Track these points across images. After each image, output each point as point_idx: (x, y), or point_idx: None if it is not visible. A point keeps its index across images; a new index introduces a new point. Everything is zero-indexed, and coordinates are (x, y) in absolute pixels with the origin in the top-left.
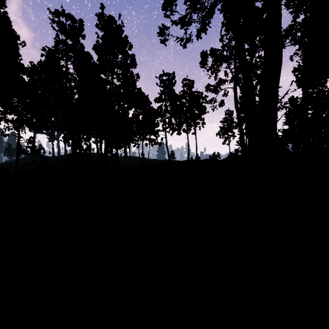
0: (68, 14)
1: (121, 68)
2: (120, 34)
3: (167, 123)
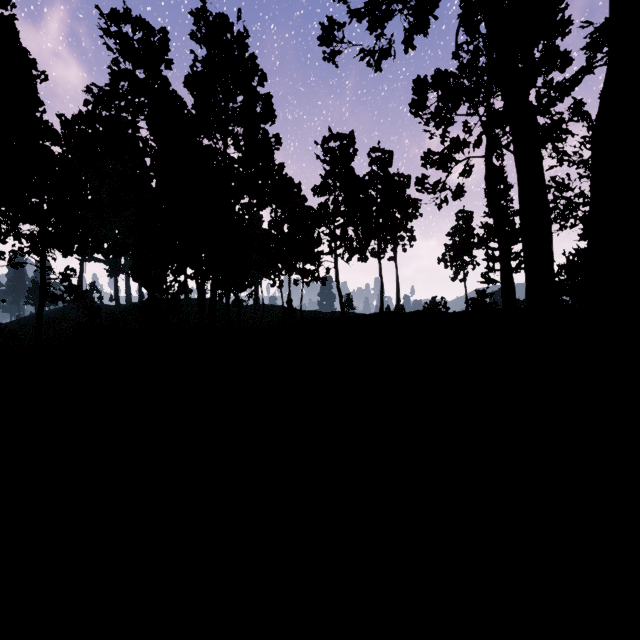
0: (138, 18)
1: (242, 123)
2: (240, 52)
3: (339, 237)
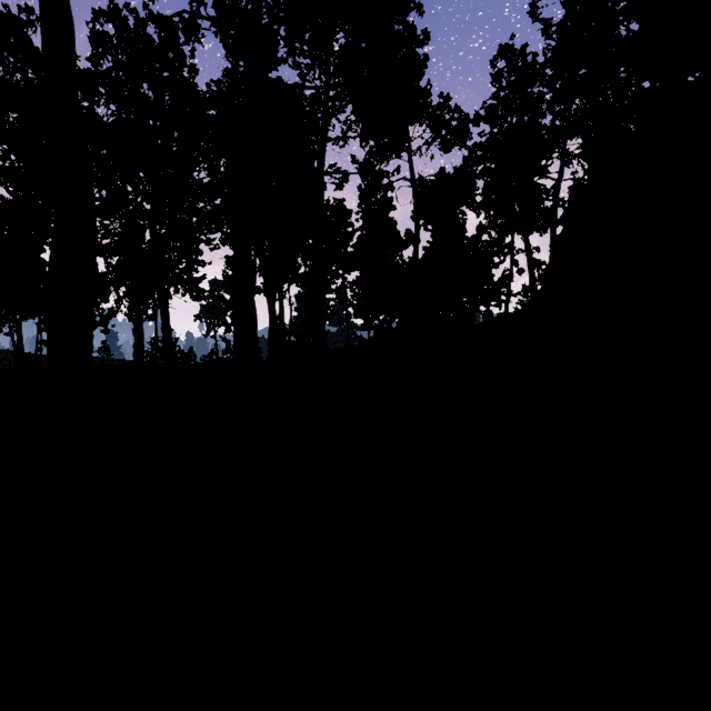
0: None
1: None
2: None
3: None
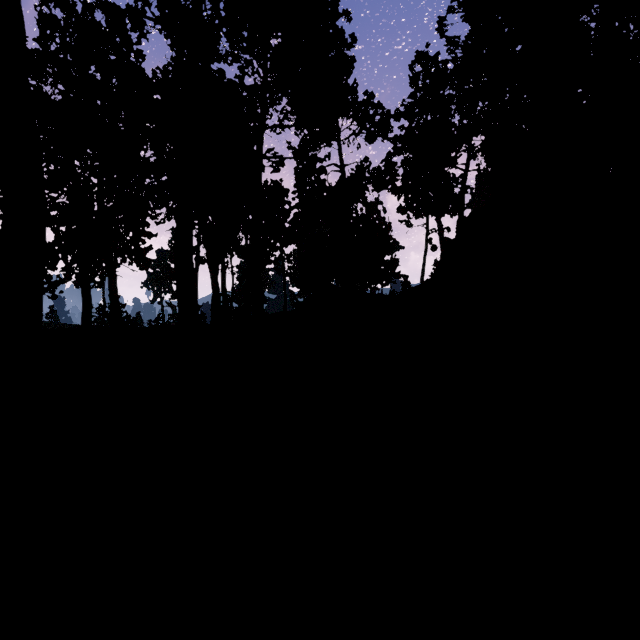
0: None
1: None
2: None
3: None
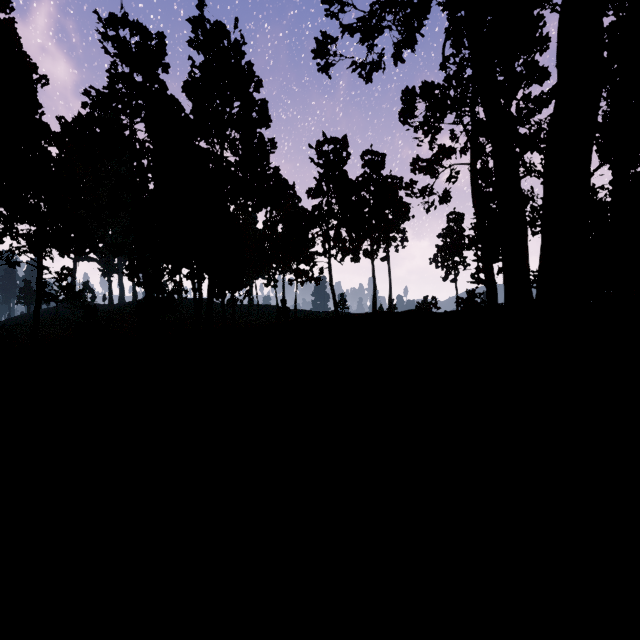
0: (135, 23)
1: (239, 128)
2: (236, 59)
3: (333, 238)
